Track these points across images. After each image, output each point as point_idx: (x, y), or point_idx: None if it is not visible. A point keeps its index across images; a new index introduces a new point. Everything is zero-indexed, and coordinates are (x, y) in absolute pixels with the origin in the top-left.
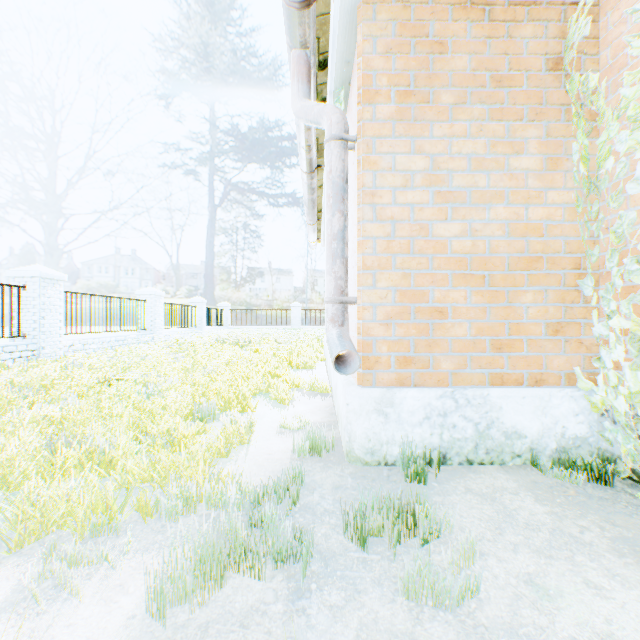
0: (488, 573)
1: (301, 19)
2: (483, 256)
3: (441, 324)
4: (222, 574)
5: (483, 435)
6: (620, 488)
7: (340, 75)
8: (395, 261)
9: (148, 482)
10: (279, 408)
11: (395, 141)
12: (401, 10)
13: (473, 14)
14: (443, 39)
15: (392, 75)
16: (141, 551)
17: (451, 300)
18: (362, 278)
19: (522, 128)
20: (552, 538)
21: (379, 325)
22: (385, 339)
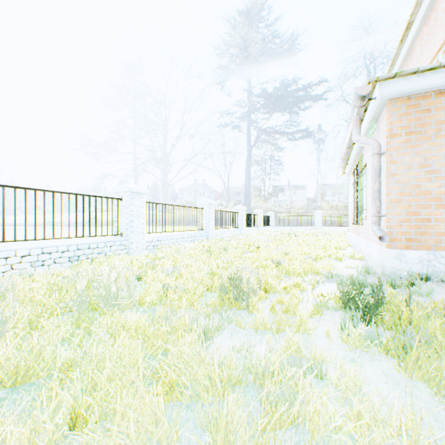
0: (438, 296)
1: (359, 109)
2: None
3: (427, 225)
4: None
5: None
6: None
7: (373, 117)
8: (404, 200)
9: None
10: (339, 262)
11: (404, 152)
12: (407, 100)
13: (444, 94)
14: (429, 107)
15: (402, 126)
16: (324, 282)
17: (433, 215)
18: (388, 207)
19: None
20: None
21: (396, 225)
22: (399, 231)
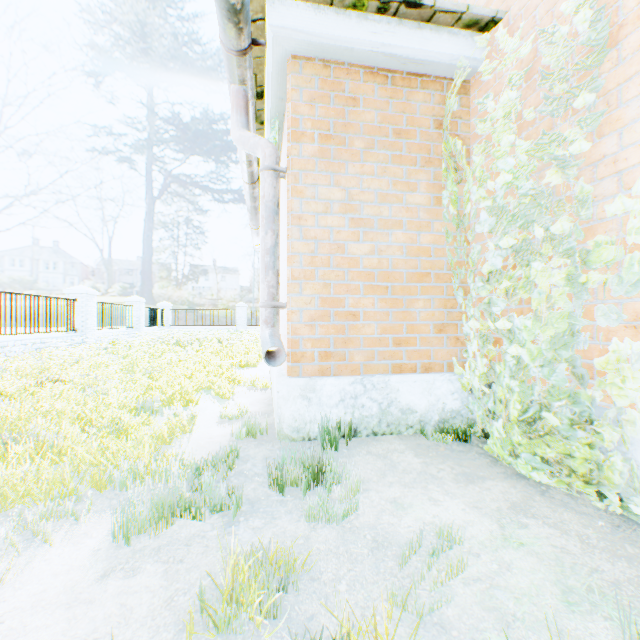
0: (368, 500)
1: (239, 63)
2: (387, 271)
3: (354, 325)
4: (171, 515)
5: (385, 412)
6: (475, 444)
7: (275, 108)
8: (318, 273)
9: (98, 466)
10: (221, 402)
11: (318, 175)
12: (323, 68)
13: (379, 79)
14: (356, 95)
15: (315, 121)
16: (99, 512)
17: (362, 306)
18: (291, 287)
19: (416, 172)
20: (418, 477)
21: (305, 326)
22: (310, 337)
